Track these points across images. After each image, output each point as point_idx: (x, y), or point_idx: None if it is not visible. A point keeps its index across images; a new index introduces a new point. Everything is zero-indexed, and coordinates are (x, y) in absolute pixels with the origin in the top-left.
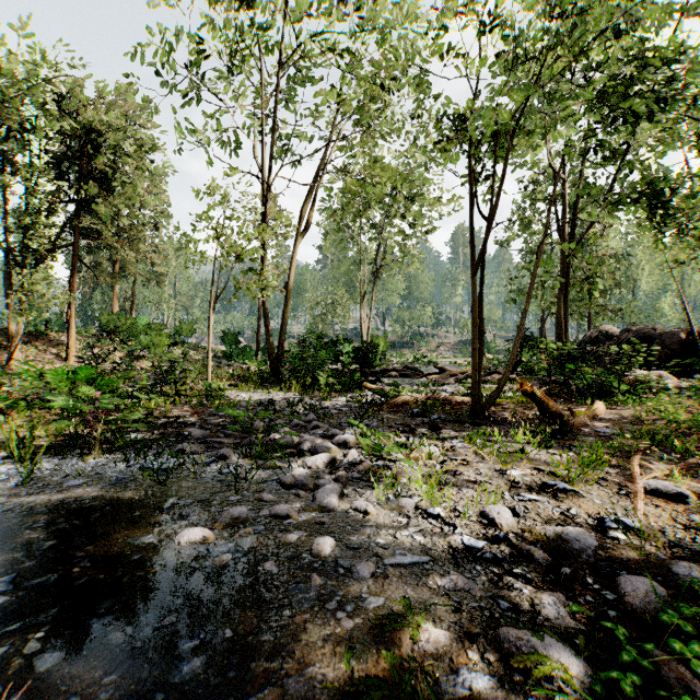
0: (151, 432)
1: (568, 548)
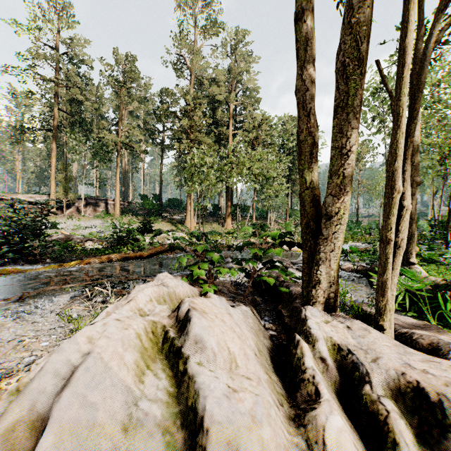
0: None
1: None
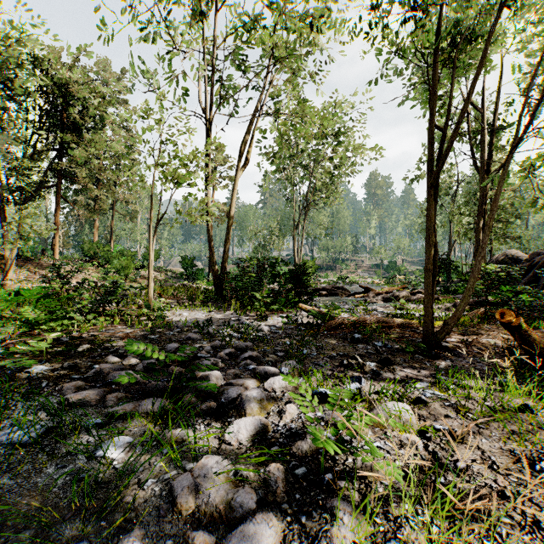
0: (61, 364)
1: None
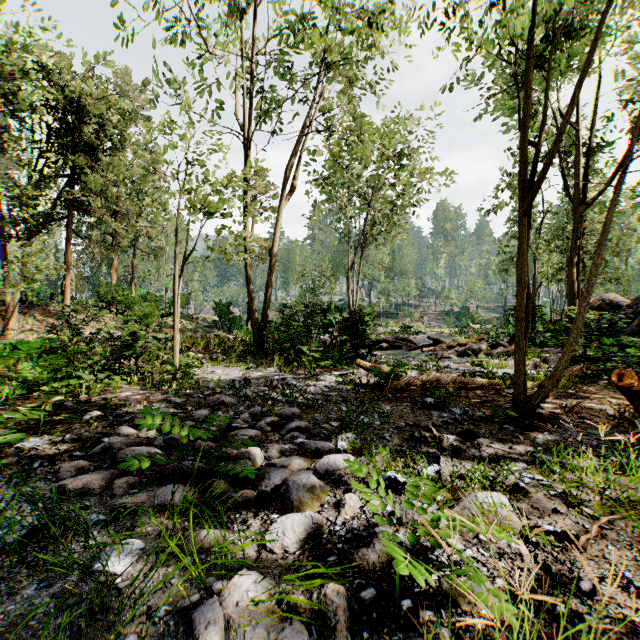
0: (61, 437)
1: None
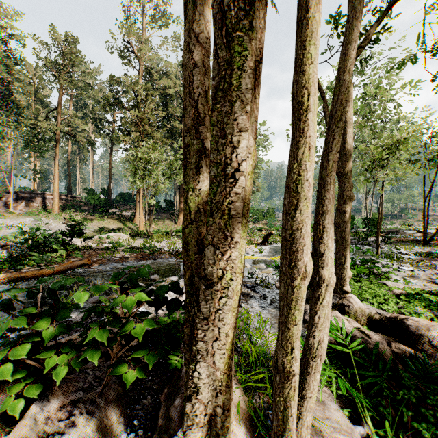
0: None
1: (427, 252)
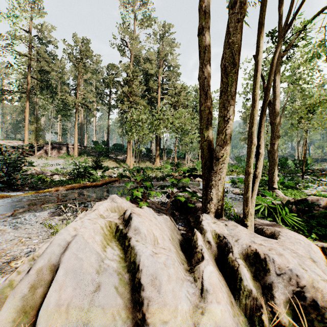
0: None
1: None
